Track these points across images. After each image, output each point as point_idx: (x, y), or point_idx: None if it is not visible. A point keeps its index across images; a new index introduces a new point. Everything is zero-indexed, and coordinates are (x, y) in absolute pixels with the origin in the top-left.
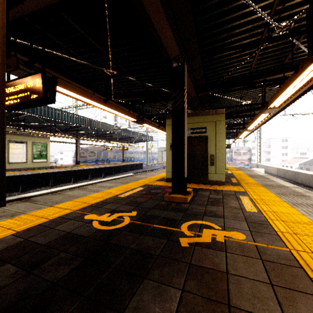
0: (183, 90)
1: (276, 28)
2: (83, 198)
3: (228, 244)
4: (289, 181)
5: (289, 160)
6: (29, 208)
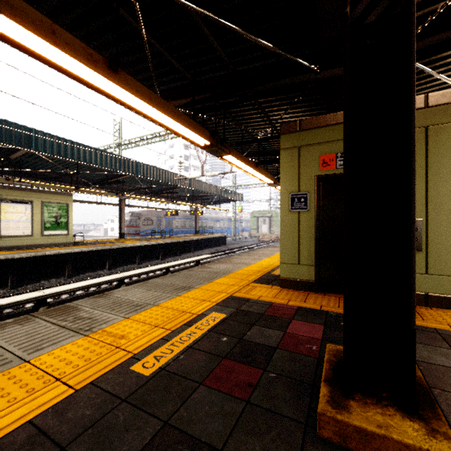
0: None
1: None
2: None
3: None
4: None
5: None
6: None
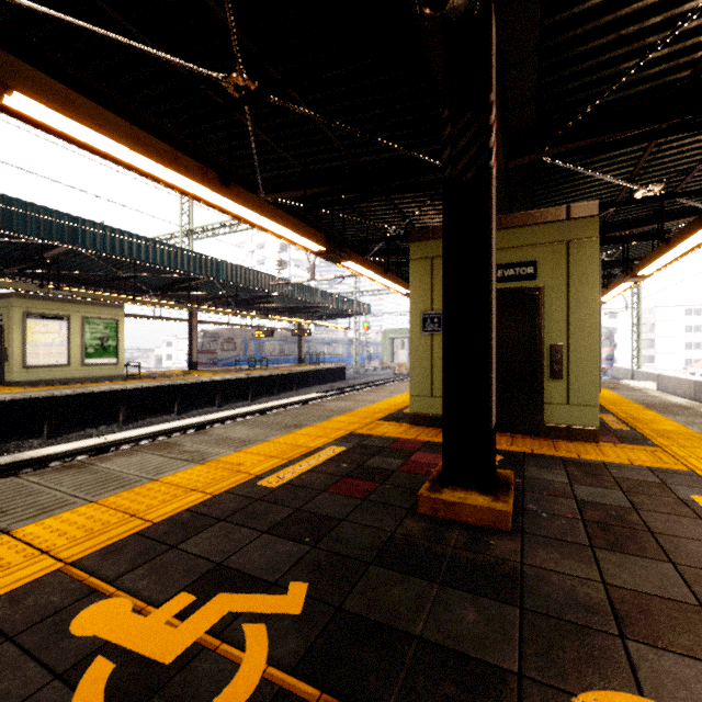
0: (483, 112)
1: None
2: (139, 492)
3: None
4: None
5: None
6: None
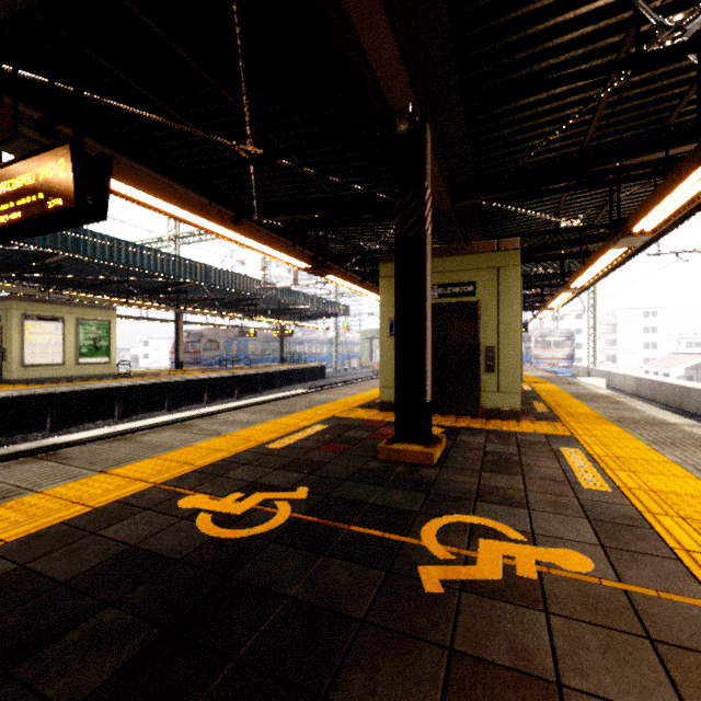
0: (422, 191)
1: (658, 29)
2: (182, 452)
3: (550, 586)
4: (666, 409)
5: (662, 358)
6: (48, 477)
